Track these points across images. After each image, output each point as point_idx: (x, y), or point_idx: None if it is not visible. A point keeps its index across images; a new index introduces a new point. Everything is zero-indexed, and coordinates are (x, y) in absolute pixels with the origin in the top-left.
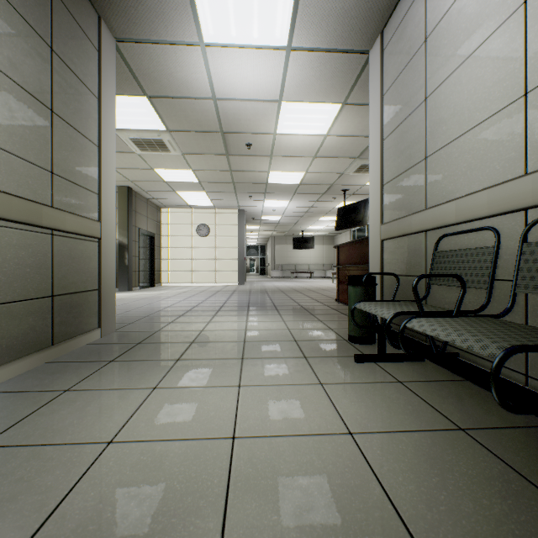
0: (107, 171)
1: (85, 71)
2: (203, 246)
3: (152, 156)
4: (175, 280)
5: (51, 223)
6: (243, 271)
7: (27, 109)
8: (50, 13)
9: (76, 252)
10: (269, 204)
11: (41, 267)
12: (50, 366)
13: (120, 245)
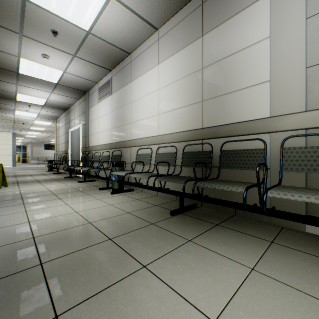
0: None
1: None
2: None
3: None
4: None
5: None
6: (15, 160)
7: None
8: None
9: None
10: (30, 133)
11: None
12: None
13: None
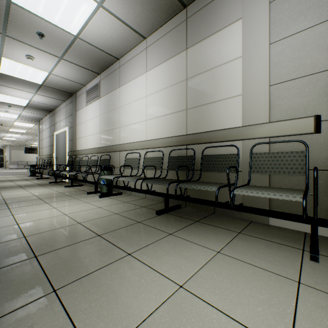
0: None
1: None
2: None
3: None
4: None
5: None
6: None
7: None
8: None
9: None
10: (9, 135)
11: None
12: None
13: None
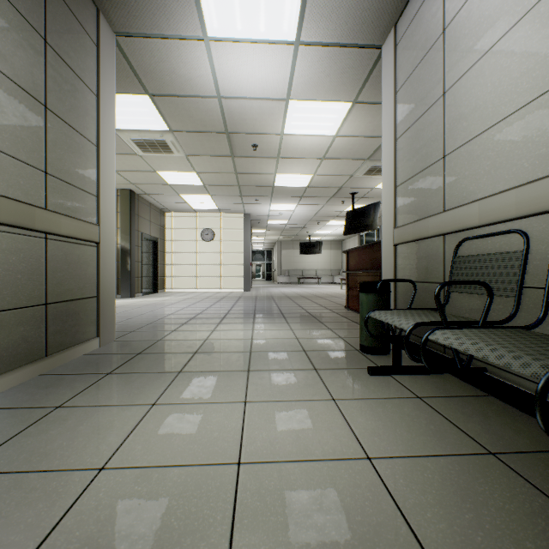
0: (105, 172)
1: (82, 65)
2: (208, 251)
3: (155, 158)
4: (179, 286)
5: (45, 226)
6: (249, 276)
7: (18, 104)
8: (44, 2)
9: (73, 257)
10: (275, 208)
11: (34, 273)
12: (42, 378)
13: (122, 249)
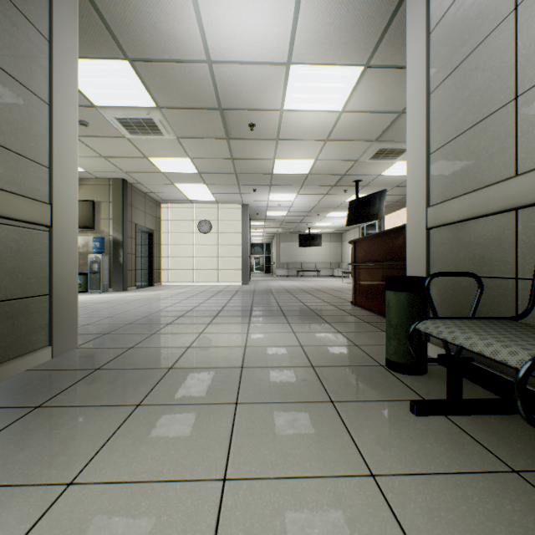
0: (62, 139)
1: None
2: (205, 243)
3: (144, 142)
4: (175, 279)
5: None
6: (247, 269)
7: None
8: None
9: (7, 244)
10: (274, 198)
11: None
12: None
13: (114, 241)
